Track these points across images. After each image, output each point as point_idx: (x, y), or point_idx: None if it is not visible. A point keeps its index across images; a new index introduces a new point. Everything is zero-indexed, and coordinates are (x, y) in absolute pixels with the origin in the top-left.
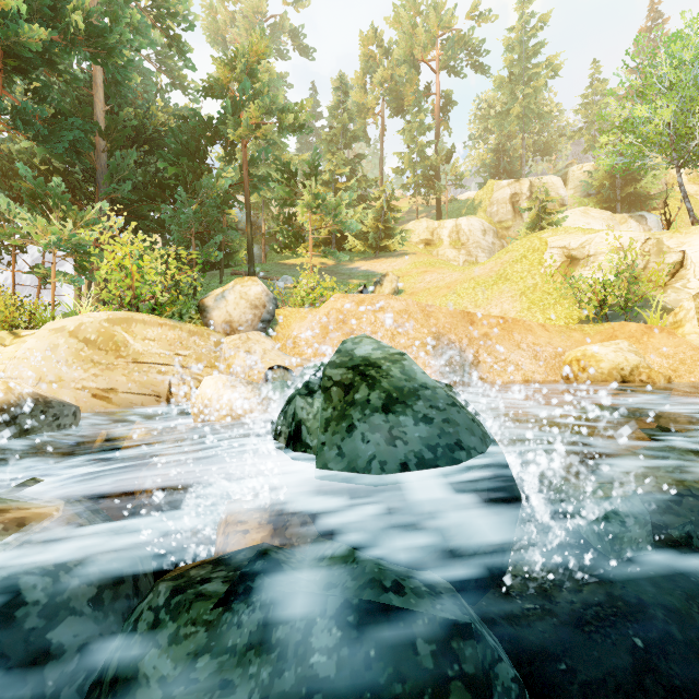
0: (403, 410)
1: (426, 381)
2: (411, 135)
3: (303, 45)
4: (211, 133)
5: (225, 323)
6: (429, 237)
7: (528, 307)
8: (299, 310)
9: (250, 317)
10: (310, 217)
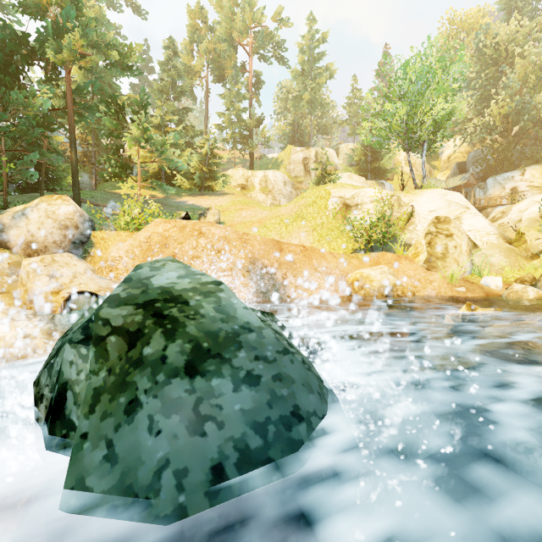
0: (218, 367)
1: (249, 320)
2: (230, 100)
3: (136, 4)
4: (27, 51)
5: (25, 244)
6: (245, 183)
7: (318, 239)
8: (119, 233)
9: (59, 238)
10: (138, 151)
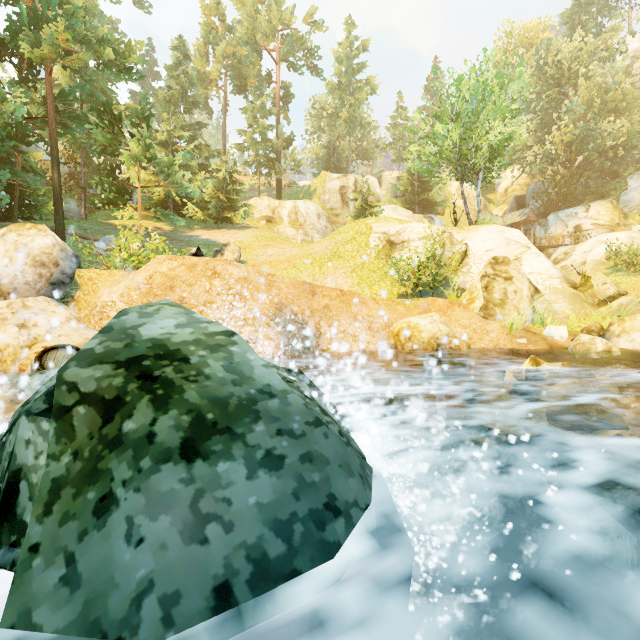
0: (226, 446)
1: (270, 382)
2: (253, 115)
3: None
4: None
5: None
6: (271, 215)
7: (358, 283)
8: (112, 272)
9: (32, 277)
10: (139, 172)
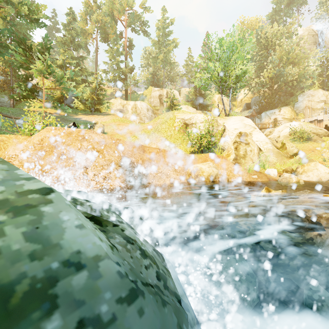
0: None
1: (81, 247)
2: (112, 54)
3: None
4: None
5: None
6: (122, 108)
7: (168, 145)
8: (17, 137)
9: None
10: (43, 80)
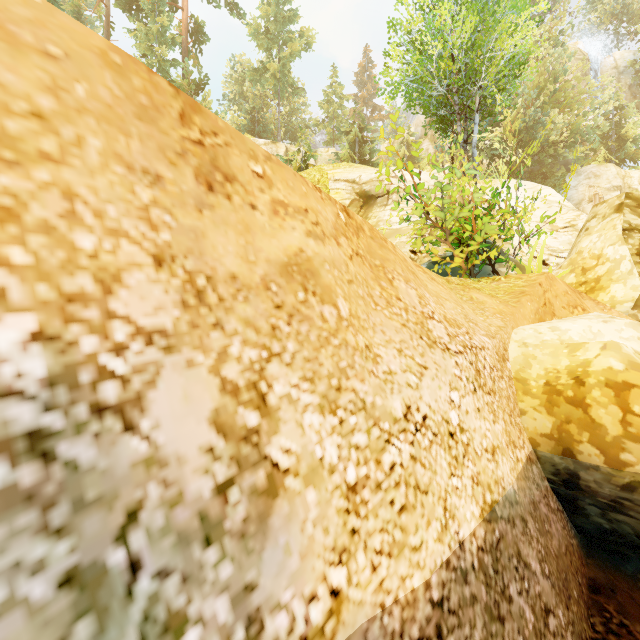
0: None
1: None
2: (147, 40)
3: None
4: None
5: None
6: None
7: None
8: None
9: None
10: None
